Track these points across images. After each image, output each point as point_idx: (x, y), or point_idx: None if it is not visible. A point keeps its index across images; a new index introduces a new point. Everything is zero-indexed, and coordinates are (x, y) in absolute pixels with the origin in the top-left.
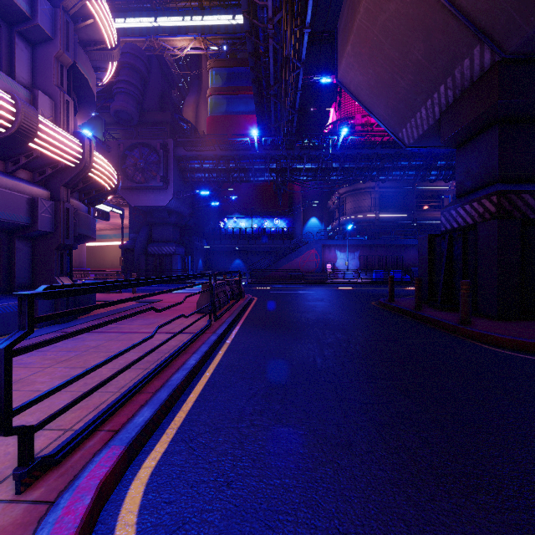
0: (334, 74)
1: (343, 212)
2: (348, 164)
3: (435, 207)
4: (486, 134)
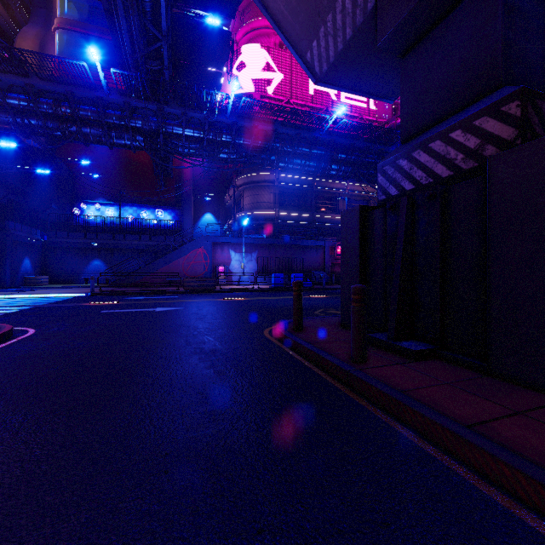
0: (224, 14)
1: (241, 208)
2: (242, 139)
3: (332, 210)
4: (471, 0)
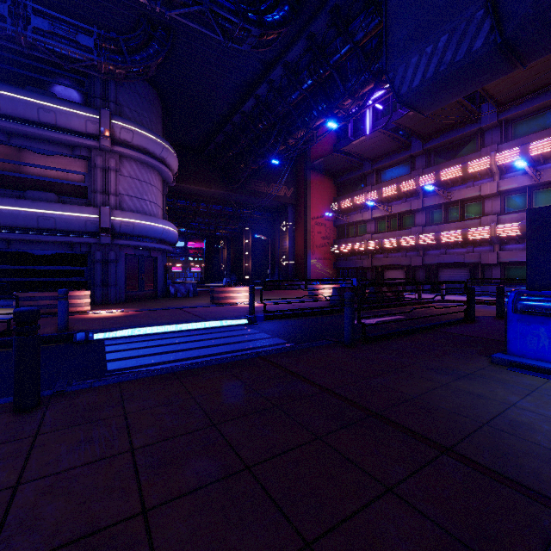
0: None
1: None
2: None
3: None
4: None
